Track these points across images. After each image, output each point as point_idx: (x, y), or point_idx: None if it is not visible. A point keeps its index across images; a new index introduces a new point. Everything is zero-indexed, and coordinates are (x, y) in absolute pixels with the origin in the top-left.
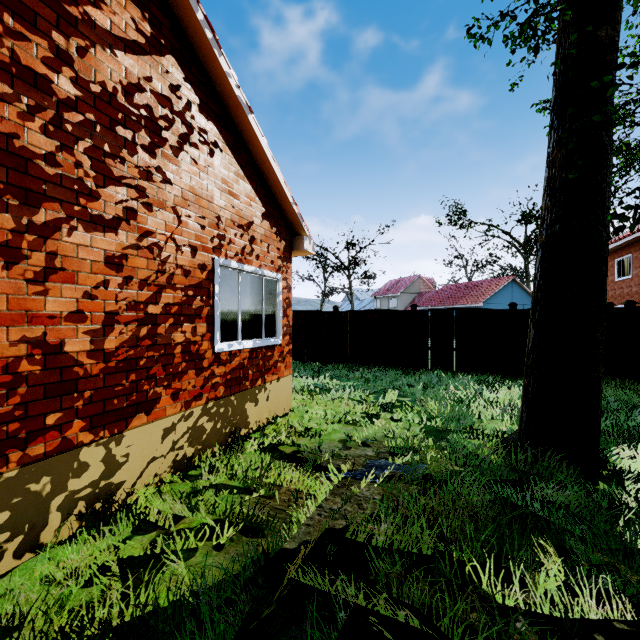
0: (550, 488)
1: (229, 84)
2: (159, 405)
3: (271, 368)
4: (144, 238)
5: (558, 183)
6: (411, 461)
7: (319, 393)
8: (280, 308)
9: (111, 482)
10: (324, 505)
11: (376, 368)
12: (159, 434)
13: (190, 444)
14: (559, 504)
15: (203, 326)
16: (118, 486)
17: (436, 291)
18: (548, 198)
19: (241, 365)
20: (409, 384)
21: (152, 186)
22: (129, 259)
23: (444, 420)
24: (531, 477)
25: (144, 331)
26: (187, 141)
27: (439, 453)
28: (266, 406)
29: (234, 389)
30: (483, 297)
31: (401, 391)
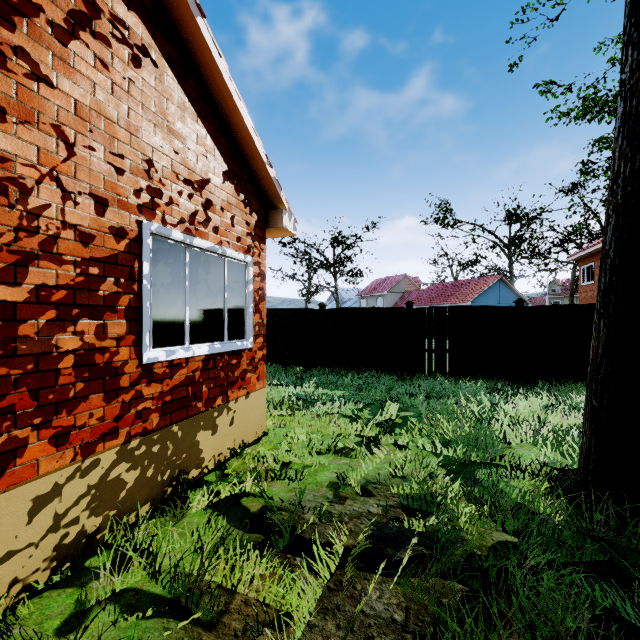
0: None
1: None
2: (22, 459)
3: (237, 381)
4: None
5: None
6: (436, 524)
7: (302, 407)
8: (250, 301)
9: None
10: None
11: (367, 373)
12: (22, 509)
13: (93, 512)
14: None
15: (120, 324)
16: None
17: (423, 290)
18: (625, 142)
19: (189, 380)
20: (408, 393)
21: (5, 77)
22: None
23: (466, 448)
24: None
25: None
26: (87, 26)
27: (477, 511)
28: (229, 432)
29: (178, 415)
30: (471, 296)
31: (400, 403)
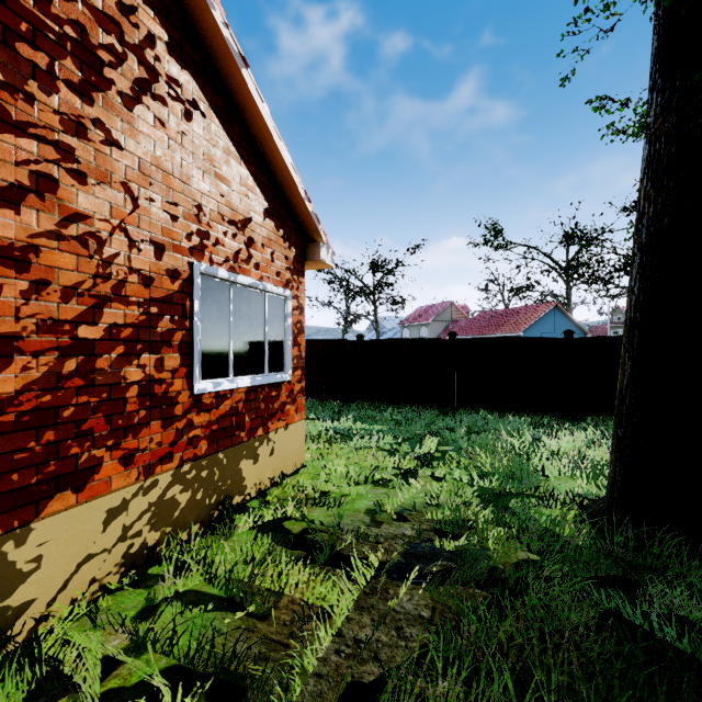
0: (677, 595)
1: (212, 19)
2: (99, 475)
3: (277, 412)
4: (71, 223)
5: (666, 162)
6: (466, 545)
7: (340, 441)
8: (289, 334)
9: (6, 606)
10: (345, 631)
11: (408, 407)
12: (99, 519)
13: (153, 527)
14: (695, 622)
15: (174, 357)
16: (20, 610)
17: (471, 319)
18: (649, 184)
19: (233, 410)
20: (449, 428)
21: (86, 146)
22: (42, 253)
23: (502, 480)
24: (647, 577)
25: (71, 365)
26: (148, 91)
27: (504, 533)
28: (270, 462)
29: (223, 443)
30: (523, 325)
31: (440, 437)
